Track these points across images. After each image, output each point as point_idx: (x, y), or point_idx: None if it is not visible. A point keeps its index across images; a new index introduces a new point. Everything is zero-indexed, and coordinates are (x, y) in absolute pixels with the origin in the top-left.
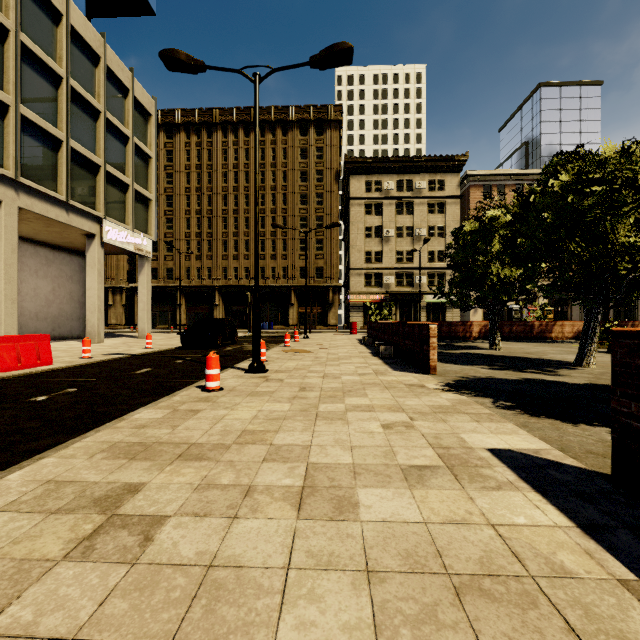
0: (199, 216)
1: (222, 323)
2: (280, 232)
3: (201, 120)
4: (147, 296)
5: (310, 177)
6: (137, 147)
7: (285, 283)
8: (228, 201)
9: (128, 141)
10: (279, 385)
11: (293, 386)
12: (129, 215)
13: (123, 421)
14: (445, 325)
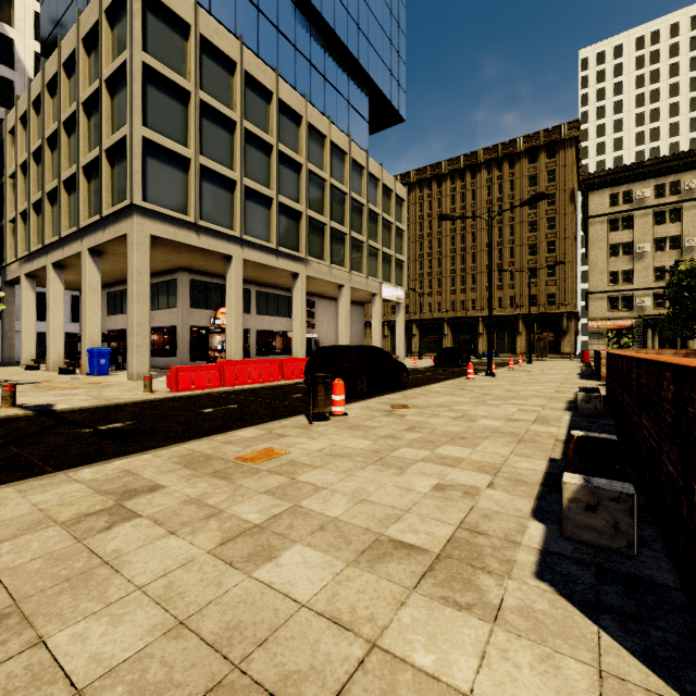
0: (430, 258)
1: (460, 350)
2: (507, 263)
3: (432, 174)
4: (402, 331)
5: (540, 203)
6: (397, 227)
7: (512, 312)
8: (456, 241)
9: (392, 226)
10: (502, 380)
11: (509, 380)
12: (393, 276)
13: (445, 382)
14: (692, 353)
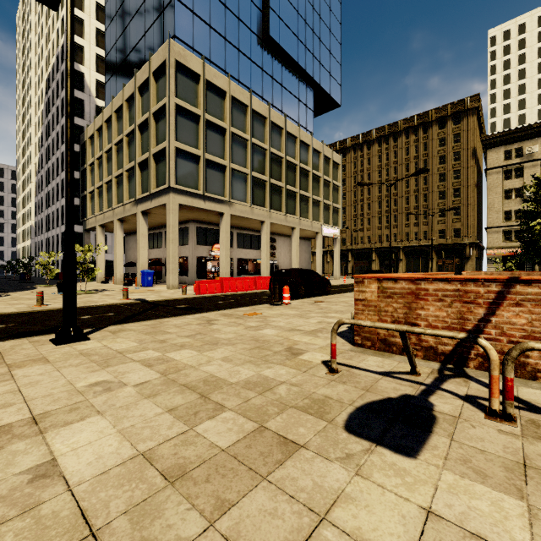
0: (362, 203)
1: (377, 272)
2: (421, 205)
3: (363, 140)
4: (338, 258)
5: (447, 159)
6: (334, 184)
7: (425, 243)
8: (381, 190)
9: (330, 184)
10: None
11: None
12: (331, 220)
13: None
14: None
